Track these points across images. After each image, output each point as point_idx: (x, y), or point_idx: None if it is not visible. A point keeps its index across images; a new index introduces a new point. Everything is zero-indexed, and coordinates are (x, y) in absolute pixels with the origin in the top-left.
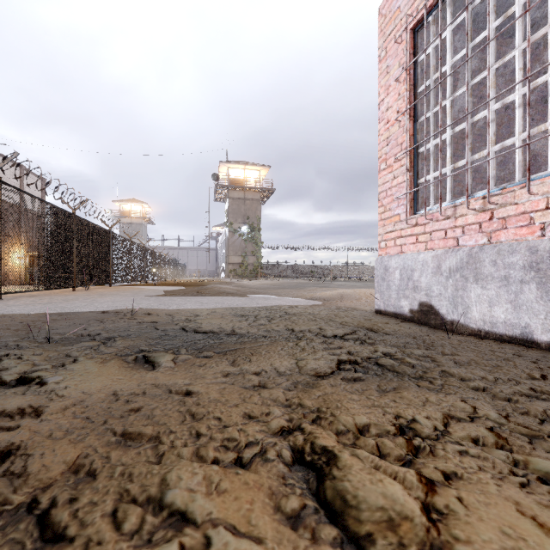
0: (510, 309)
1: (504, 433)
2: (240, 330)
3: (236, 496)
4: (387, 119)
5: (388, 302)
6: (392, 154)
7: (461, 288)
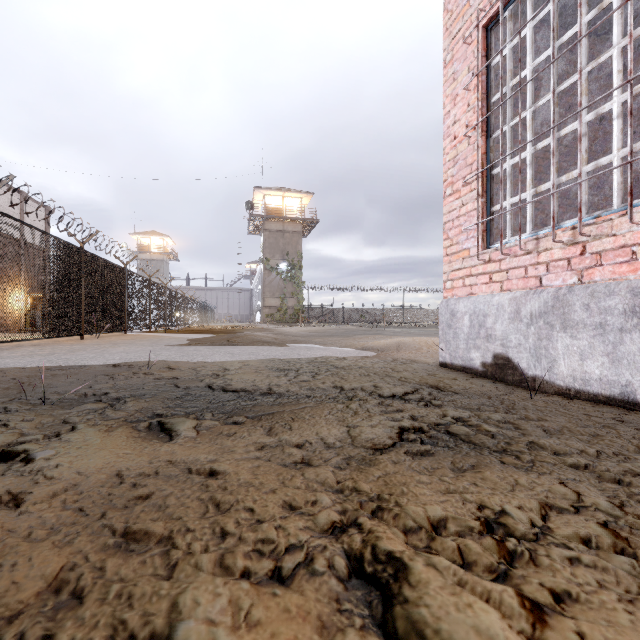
0: (607, 364)
1: (623, 531)
2: (278, 388)
3: (273, 631)
4: (453, 134)
5: (455, 353)
6: (460, 176)
7: (546, 337)
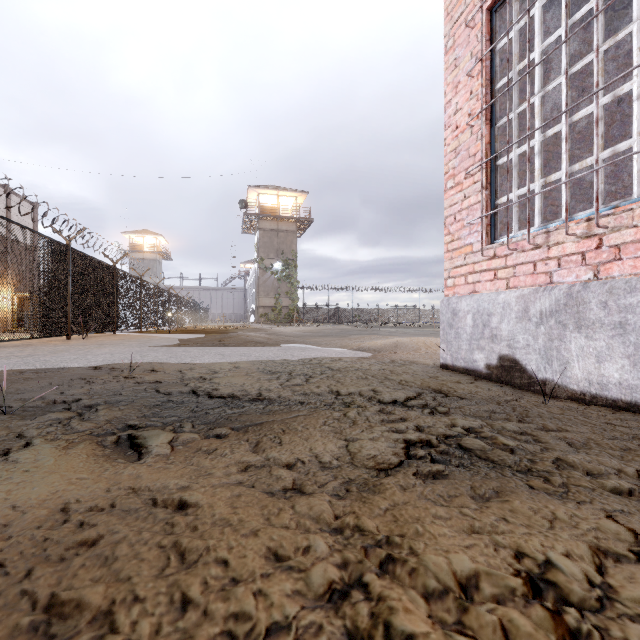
0: (628, 367)
1: None
2: (269, 393)
3: None
4: (455, 124)
5: (456, 354)
6: (462, 168)
7: (557, 337)
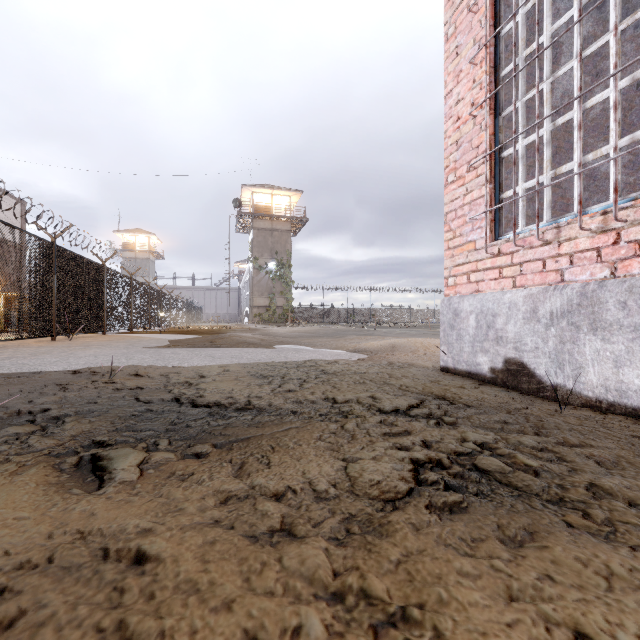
0: None
1: None
2: (258, 401)
3: None
4: (456, 115)
5: (458, 357)
6: (464, 161)
7: (570, 340)
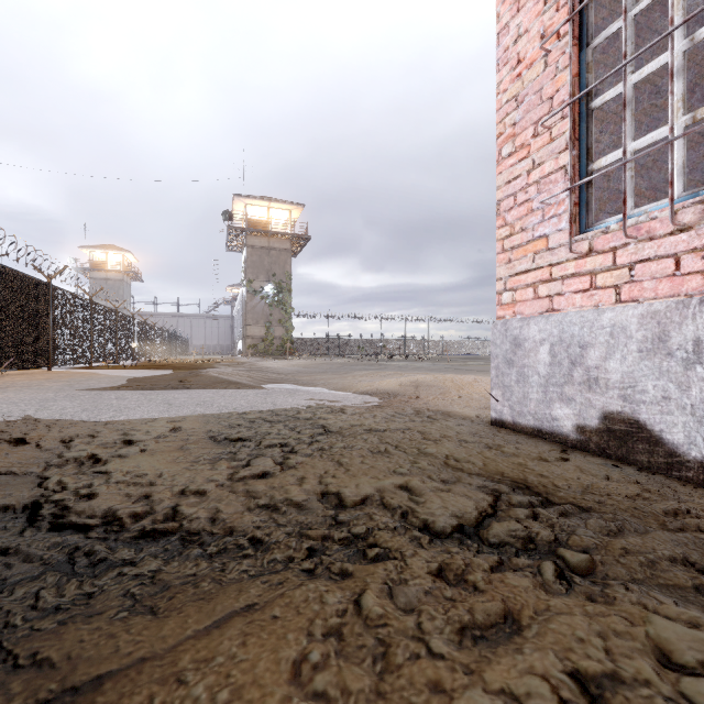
0: None
1: None
2: (195, 509)
3: None
4: (516, 57)
5: (520, 406)
6: (528, 122)
7: None
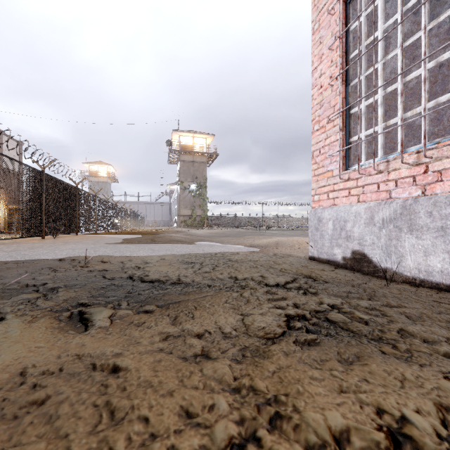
0: (448, 259)
1: None
2: (185, 279)
3: None
4: (320, 84)
5: (321, 249)
6: (325, 116)
7: (395, 238)
